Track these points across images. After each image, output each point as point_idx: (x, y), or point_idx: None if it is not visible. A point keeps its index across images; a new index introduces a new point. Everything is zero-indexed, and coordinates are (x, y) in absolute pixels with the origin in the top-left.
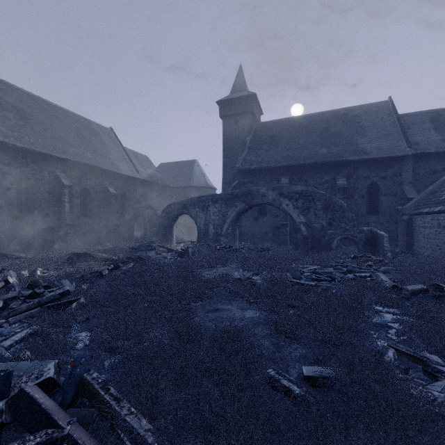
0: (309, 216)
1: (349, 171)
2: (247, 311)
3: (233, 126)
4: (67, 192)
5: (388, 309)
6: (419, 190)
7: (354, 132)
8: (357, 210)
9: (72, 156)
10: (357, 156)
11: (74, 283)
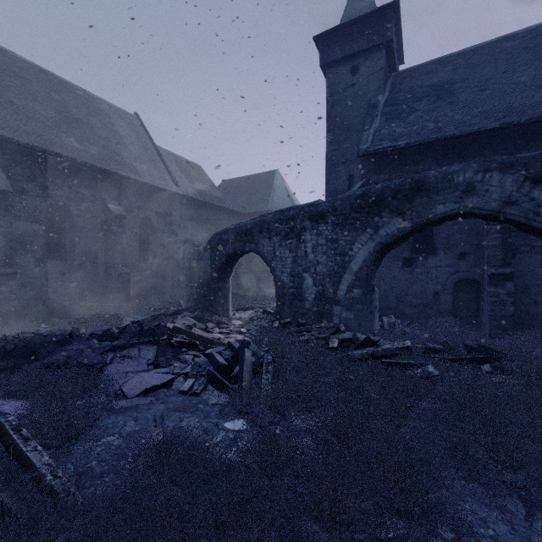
0: None
1: None
2: None
3: (349, 79)
4: None
5: None
6: None
7: None
8: None
9: (26, 137)
10: None
11: None
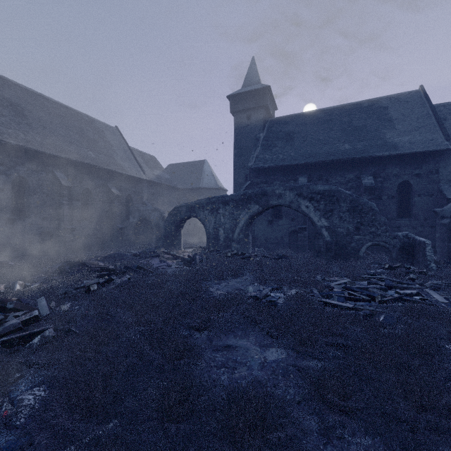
0: (332, 219)
1: (376, 168)
2: (270, 351)
3: (246, 122)
4: (66, 194)
5: None
6: None
7: (381, 125)
8: (385, 212)
9: (73, 155)
10: (385, 152)
11: (53, 302)
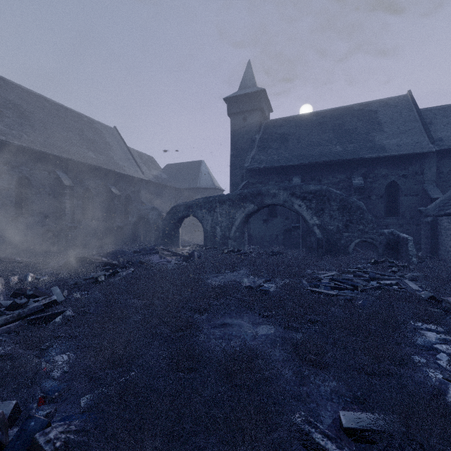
0: (323, 218)
1: (366, 169)
2: (261, 327)
3: (242, 124)
4: (68, 193)
5: (428, 325)
6: (443, 190)
7: (370, 128)
8: (374, 211)
9: (74, 156)
10: (374, 154)
11: (66, 291)
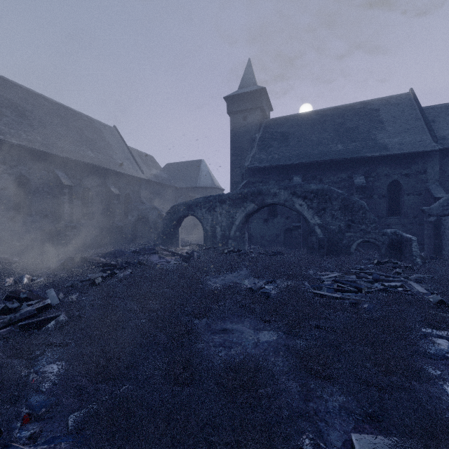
0: (325, 217)
1: (367, 168)
2: (263, 333)
3: (242, 122)
4: (67, 193)
5: (438, 331)
6: (446, 189)
7: (372, 127)
8: (376, 211)
9: (73, 155)
10: (376, 152)
11: (62, 293)
